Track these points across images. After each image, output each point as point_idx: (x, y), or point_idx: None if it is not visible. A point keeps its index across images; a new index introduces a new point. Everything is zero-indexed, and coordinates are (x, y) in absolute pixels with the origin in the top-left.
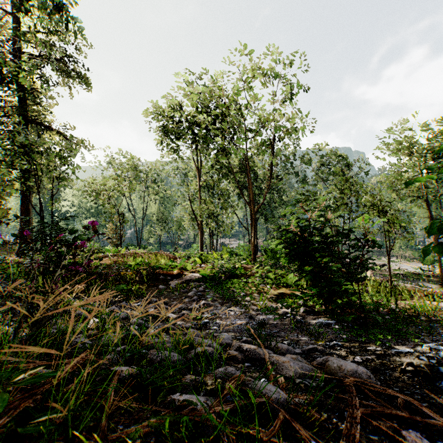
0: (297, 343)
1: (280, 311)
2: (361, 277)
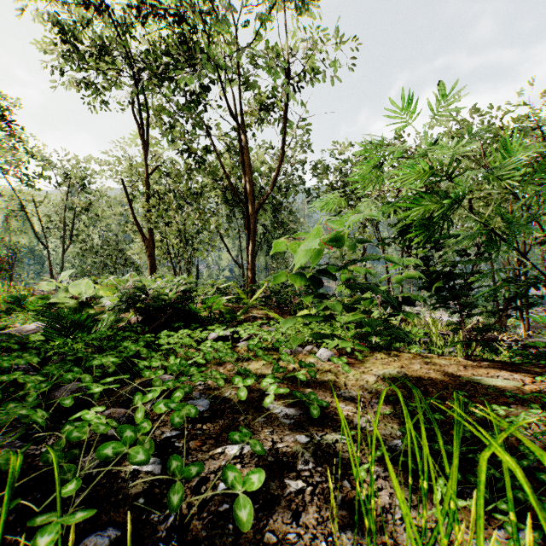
0: None
1: None
2: None
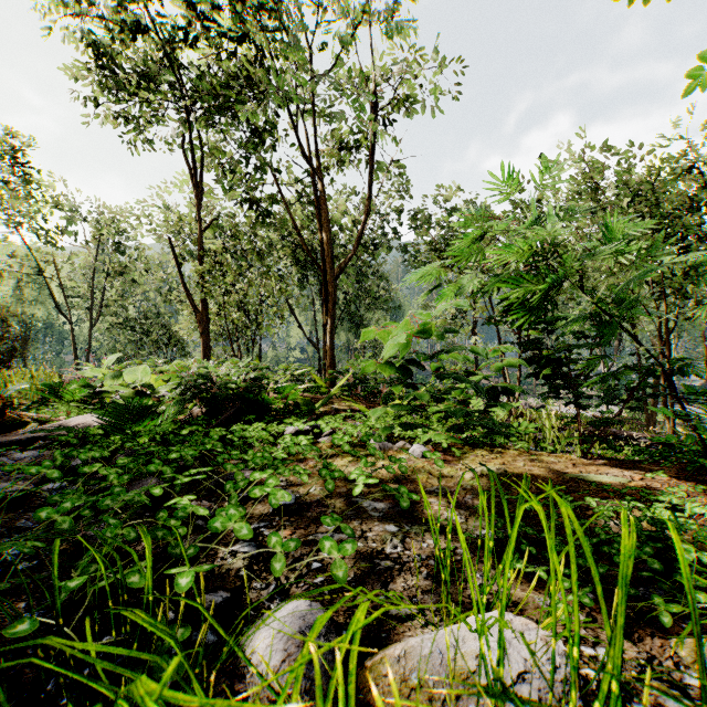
0: None
1: None
2: None
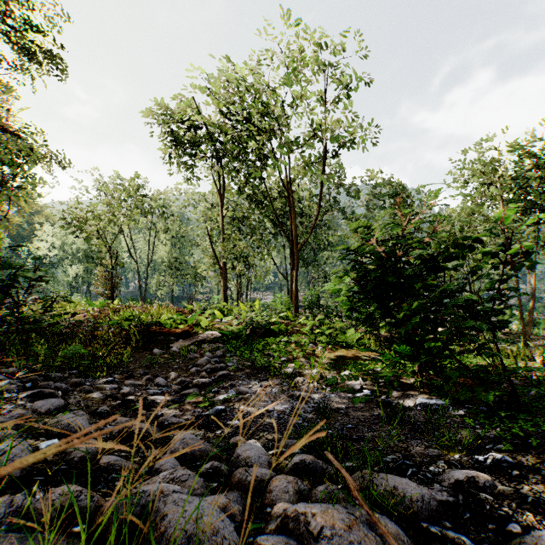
0: (409, 457)
1: (347, 386)
2: (499, 322)
